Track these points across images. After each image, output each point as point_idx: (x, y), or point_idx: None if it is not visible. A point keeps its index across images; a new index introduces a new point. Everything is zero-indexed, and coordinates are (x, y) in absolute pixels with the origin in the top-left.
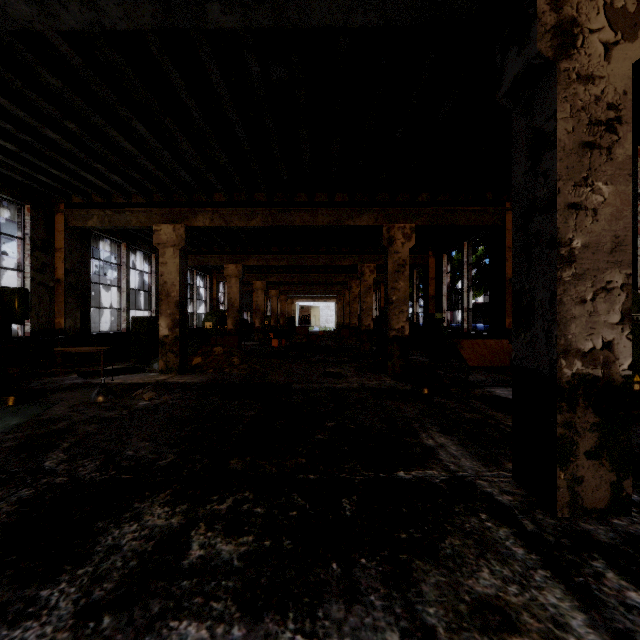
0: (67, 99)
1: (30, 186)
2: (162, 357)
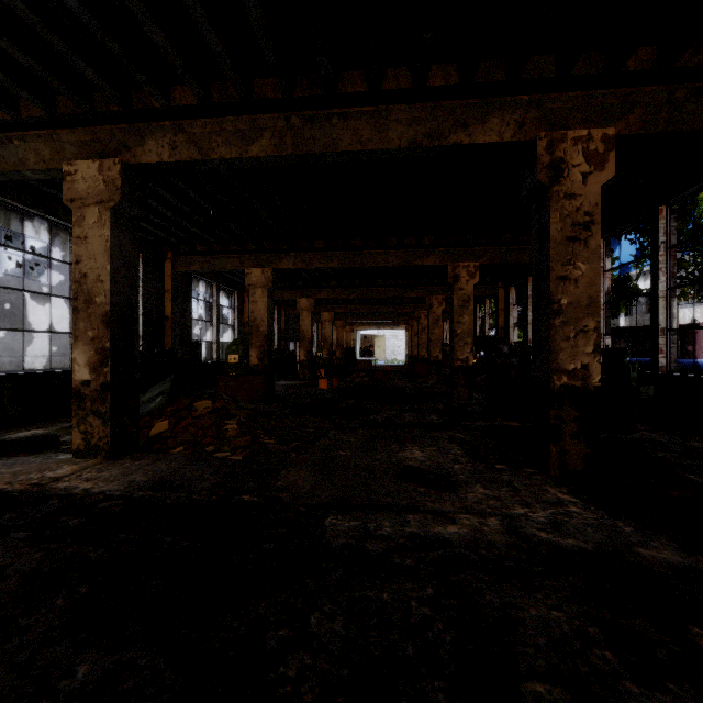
0: None
1: None
2: (78, 424)
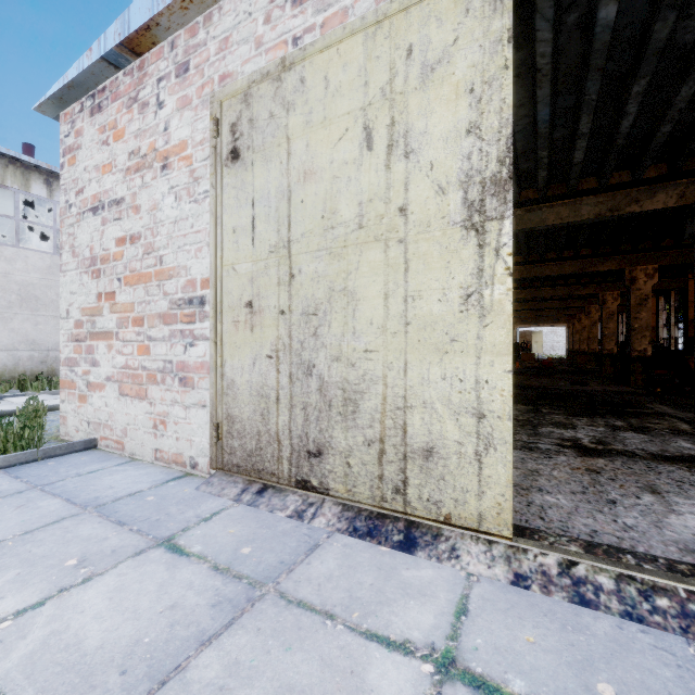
0: None
1: None
2: None
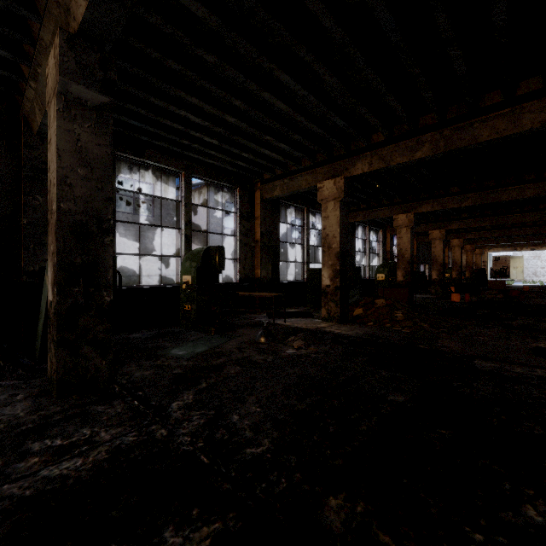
0: (229, 78)
1: (239, 174)
2: (324, 305)
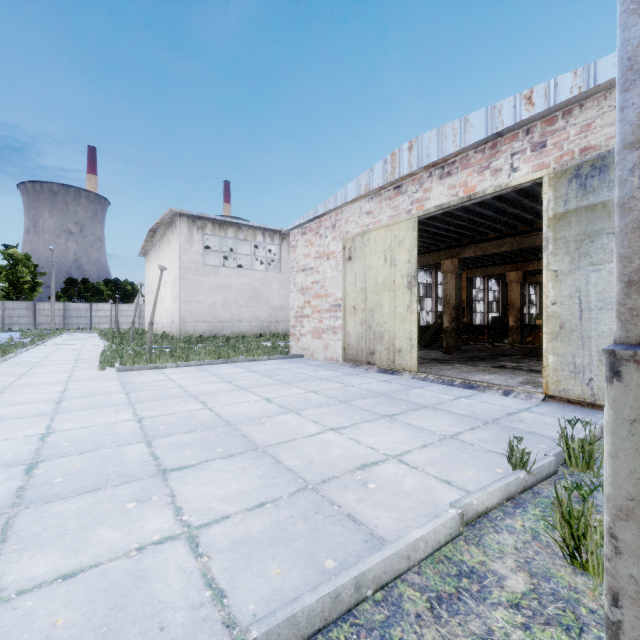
0: None
1: None
2: (510, 336)
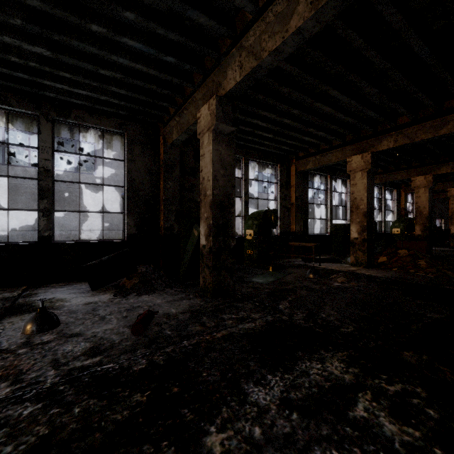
0: (293, 97)
1: (279, 154)
2: (352, 253)
